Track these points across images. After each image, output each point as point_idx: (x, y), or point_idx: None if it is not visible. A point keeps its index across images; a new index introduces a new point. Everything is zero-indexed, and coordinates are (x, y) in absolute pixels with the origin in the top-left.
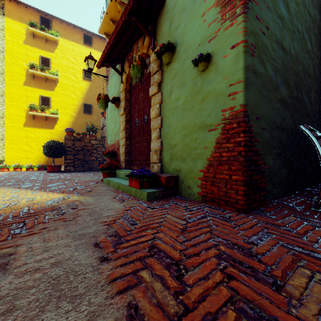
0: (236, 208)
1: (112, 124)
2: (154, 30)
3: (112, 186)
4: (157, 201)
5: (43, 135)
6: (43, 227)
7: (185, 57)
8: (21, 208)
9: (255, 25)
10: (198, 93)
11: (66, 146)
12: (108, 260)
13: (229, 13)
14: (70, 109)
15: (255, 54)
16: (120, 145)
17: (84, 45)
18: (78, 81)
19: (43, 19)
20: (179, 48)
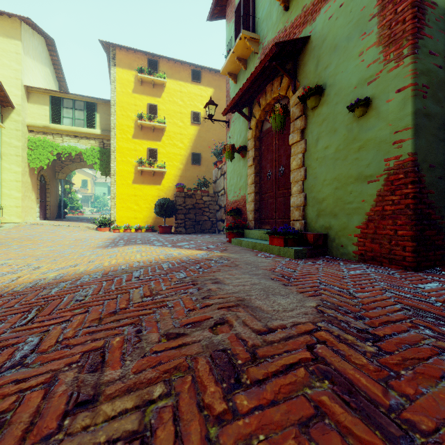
0: (403, 266)
1: (235, 177)
2: (295, 69)
3: (244, 247)
4: (305, 259)
5: (150, 192)
6: (218, 269)
7: (337, 100)
8: (182, 258)
9: (428, 63)
10: (354, 140)
11: (177, 204)
12: (290, 285)
13: (394, 54)
14: (177, 160)
15: (427, 95)
16: (247, 201)
17: (192, 83)
18: (186, 127)
19: (151, 62)
20: (328, 91)
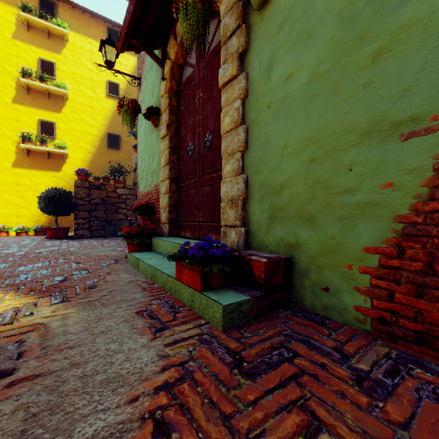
0: None
1: (147, 157)
2: None
3: (141, 272)
4: (249, 331)
5: (44, 181)
6: None
7: None
8: None
9: None
10: (359, 41)
11: (77, 197)
12: None
13: None
14: (86, 141)
15: None
16: (160, 192)
17: None
18: (100, 99)
19: (44, 2)
20: None
